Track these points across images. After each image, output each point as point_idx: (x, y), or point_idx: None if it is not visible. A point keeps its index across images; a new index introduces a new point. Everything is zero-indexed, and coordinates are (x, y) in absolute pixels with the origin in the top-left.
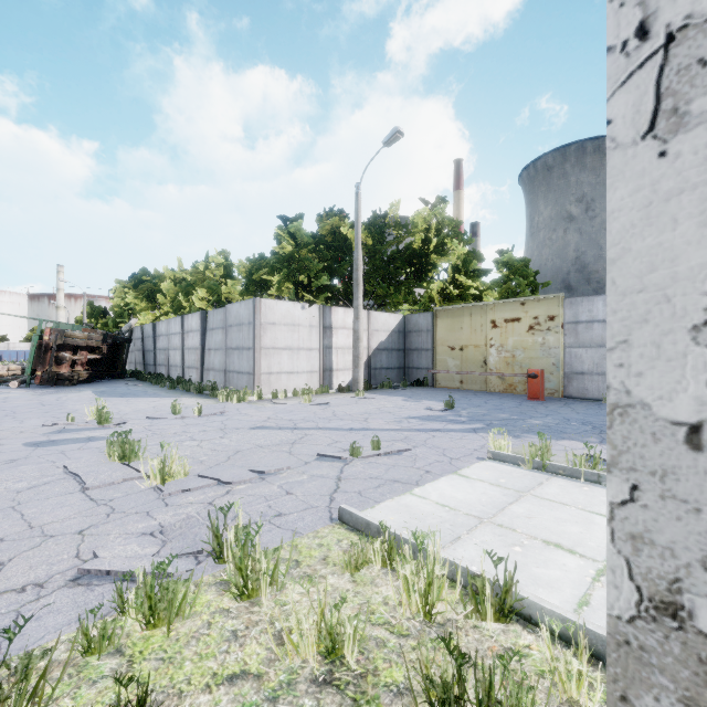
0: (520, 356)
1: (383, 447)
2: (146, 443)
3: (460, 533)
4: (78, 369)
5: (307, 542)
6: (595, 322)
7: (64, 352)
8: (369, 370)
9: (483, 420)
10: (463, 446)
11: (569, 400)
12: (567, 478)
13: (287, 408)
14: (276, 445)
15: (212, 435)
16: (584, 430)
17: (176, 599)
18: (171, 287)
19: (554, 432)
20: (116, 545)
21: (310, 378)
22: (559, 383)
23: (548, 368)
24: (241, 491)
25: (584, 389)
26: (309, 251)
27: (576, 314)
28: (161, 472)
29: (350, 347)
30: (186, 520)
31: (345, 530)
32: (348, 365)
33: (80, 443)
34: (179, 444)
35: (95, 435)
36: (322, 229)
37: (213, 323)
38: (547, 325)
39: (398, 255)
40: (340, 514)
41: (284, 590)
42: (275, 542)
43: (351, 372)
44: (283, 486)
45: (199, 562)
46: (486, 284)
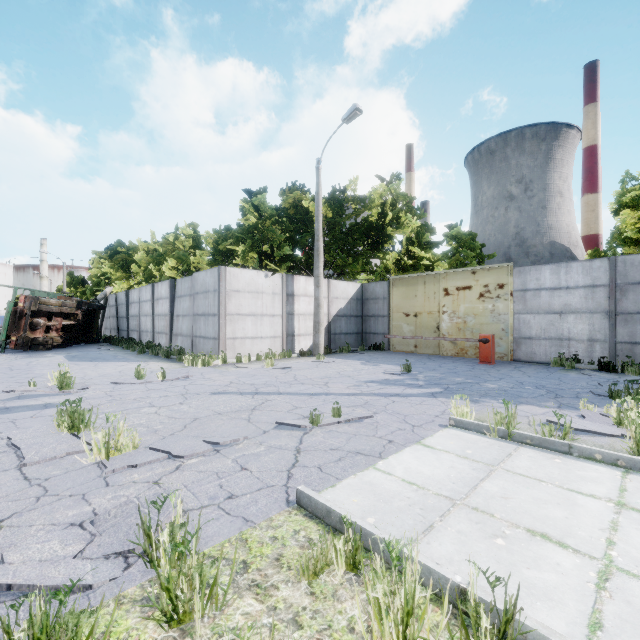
0: (471, 322)
1: (344, 414)
2: (97, 412)
3: (432, 519)
4: (53, 334)
5: (259, 535)
6: (543, 289)
7: (38, 319)
8: (329, 335)
9: (440, 384)
10: (424, 412)
11: (518, 363)
12: (535, 449)
13: (250, 372)
14: (235, 412)
15: (172, 401)
16: (540, 394)
17: (78, 637)
18: (143, 257)
19: (510, 396)
20: (33, 542)
21: (273, 343)
22: (508, 348)
23: (498, 333)
24: (192, 466)
25: (532, 353)
26: (273, 222)
27: (524, 282)
28: (106, 446)
29: (311, 313)
30: (122, 507)
31: (302, 517)
32: (309, 330)
33: (34, 410)
34: (136, 411)
35: (53, 402)
36: (284, 202)
37: (181, 290)
38: (497, 293)
39: (356, 227)
40: (298, 497)
41: (225, 609)
42: (222, 535)
43: (312, 337)
44: (238, 460)
45: (128, 566)
46: (437, 256)
